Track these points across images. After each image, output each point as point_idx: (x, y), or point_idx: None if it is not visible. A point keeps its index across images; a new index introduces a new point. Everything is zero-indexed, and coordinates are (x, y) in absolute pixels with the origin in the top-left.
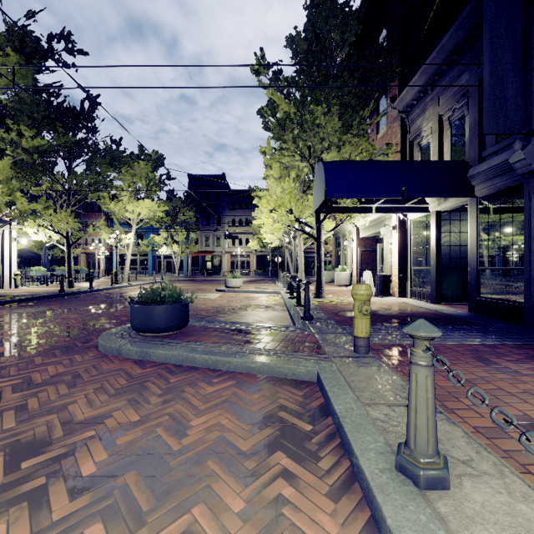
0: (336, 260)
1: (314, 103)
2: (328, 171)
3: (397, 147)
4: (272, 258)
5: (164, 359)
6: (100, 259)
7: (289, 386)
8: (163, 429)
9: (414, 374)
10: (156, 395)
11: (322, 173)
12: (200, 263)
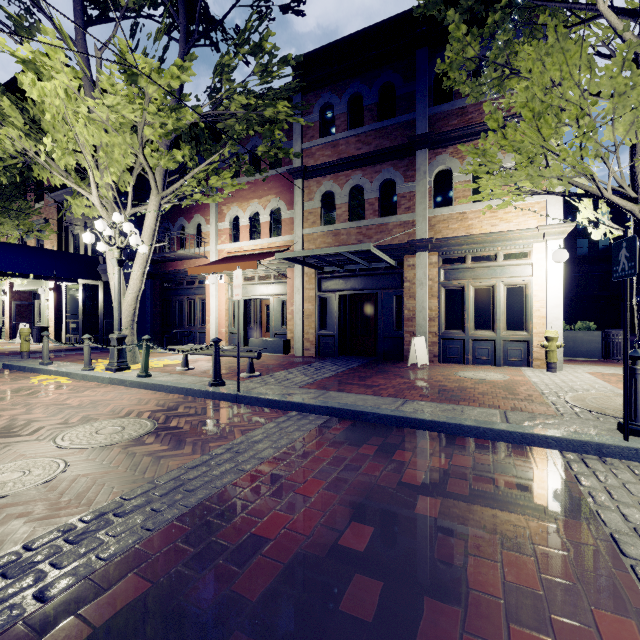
0: None
1: None
2: None
3: (55, 226)
4: None
5: None
6: None
7: None
8: None
9: (44, 343)
10: None
11: None
12: None
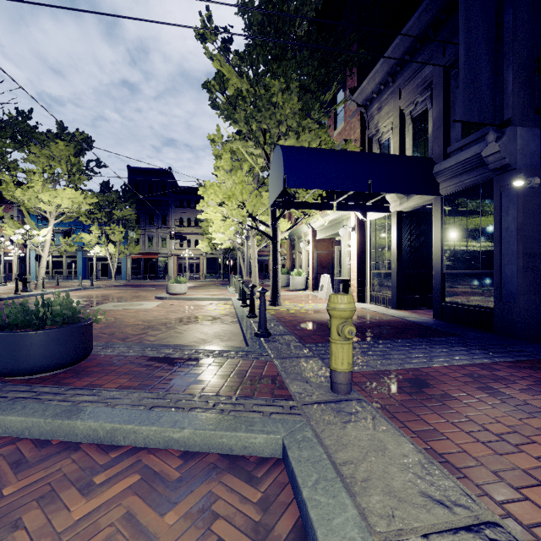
0: (291, 263)
1: (271, 76)
2: (287, 155)
3: (356, 143)
4: (224, 261)
5: (19, 430)
6: (12, 260)
7: (235, 477)
8: None
9: None
10: None
11: (280, 158)
12: (142, 266)
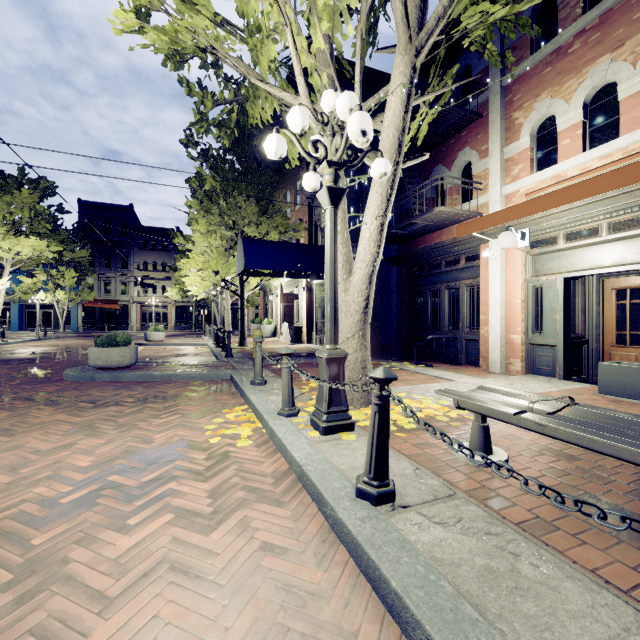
0: (265, 313)
1: (237, 190)
2: (246, 248)
3: (306, 224)
4: (196, 309)
5: (132, 378)
6: None
7: (215, 381)
8: (155, 393)
9: (256, 353)
10: (141, 388)
11: (242, 248)
12: (97, 315)
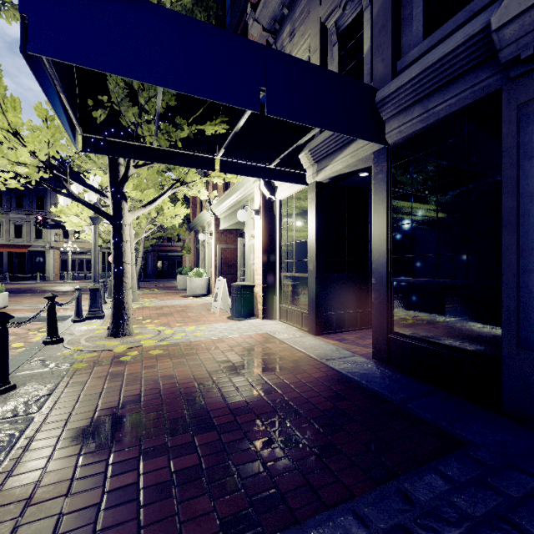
0: (196, 261)
1: None
2: None
3: None
4: None
5: None
6: None
7: None
8: None
9: None
10: None
11: None
12: (5, 262)
